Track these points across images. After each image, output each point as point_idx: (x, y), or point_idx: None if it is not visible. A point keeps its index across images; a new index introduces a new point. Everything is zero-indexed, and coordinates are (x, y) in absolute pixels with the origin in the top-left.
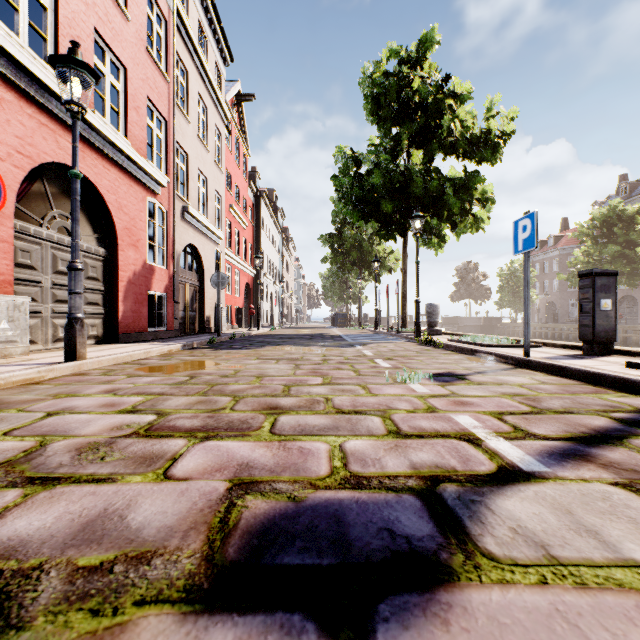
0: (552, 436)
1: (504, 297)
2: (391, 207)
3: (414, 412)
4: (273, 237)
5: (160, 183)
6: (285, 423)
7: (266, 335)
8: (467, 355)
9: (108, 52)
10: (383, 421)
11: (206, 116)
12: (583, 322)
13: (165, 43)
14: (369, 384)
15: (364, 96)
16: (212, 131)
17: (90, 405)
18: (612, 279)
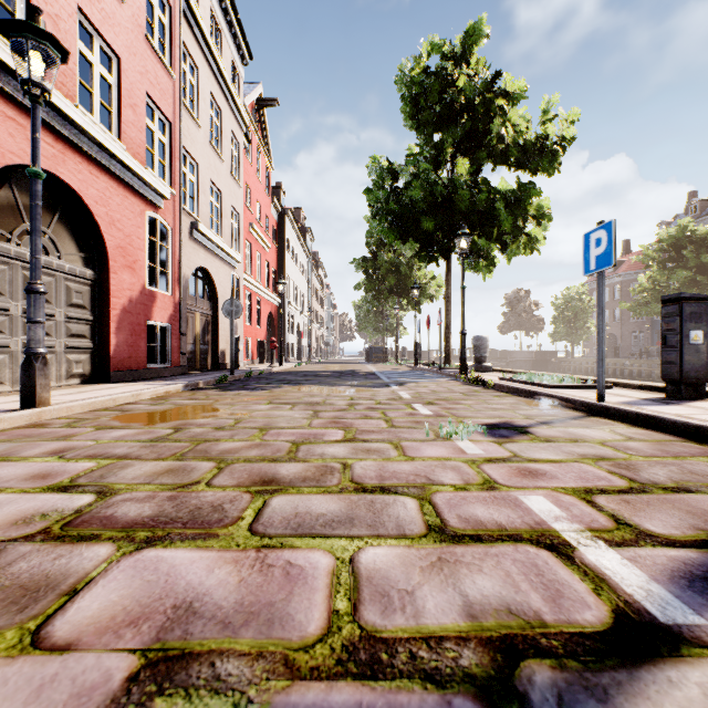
0: (678, 538)
1: (559, 328)
2: (433, 224)
3: (465, 489)
4: (300, 261)
5: (162, 195)
6: (276, 511)
7: (289, 372)
8: (524, 398)
9: (97, 37)
10: (420, 507)
11: (220, 121)
12: (667, 358)
13: (169, 32)
14: (404, 441)
15: (401, 97)
16: (228, 138)
17: (14, 476)
18: (704, 305)
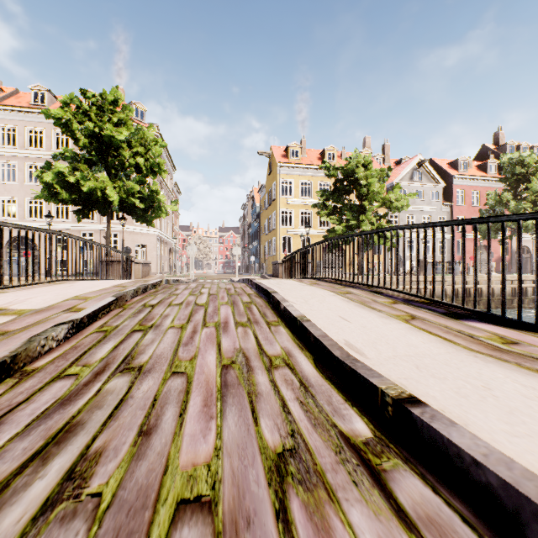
0: None
1: None
2: None
3: None
4: None
5: None
6: None
7: None
8: None
9: None
10: None
11: None
12: None
13: None
14: None
15: None
16: None
17: None
18: None
